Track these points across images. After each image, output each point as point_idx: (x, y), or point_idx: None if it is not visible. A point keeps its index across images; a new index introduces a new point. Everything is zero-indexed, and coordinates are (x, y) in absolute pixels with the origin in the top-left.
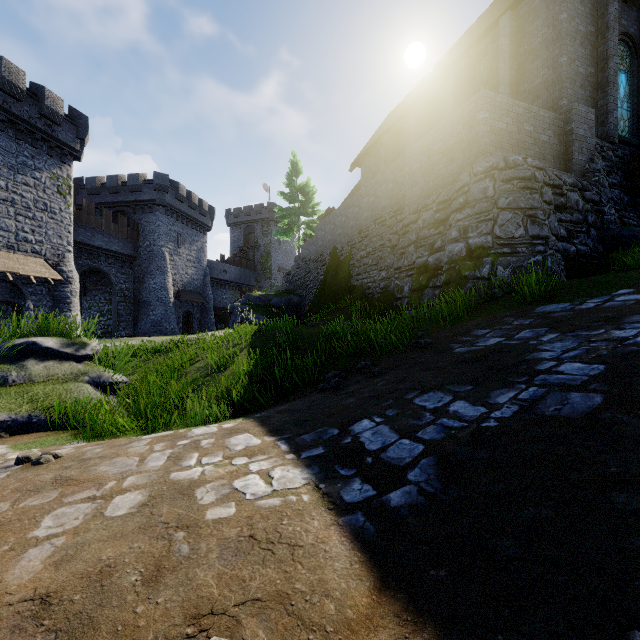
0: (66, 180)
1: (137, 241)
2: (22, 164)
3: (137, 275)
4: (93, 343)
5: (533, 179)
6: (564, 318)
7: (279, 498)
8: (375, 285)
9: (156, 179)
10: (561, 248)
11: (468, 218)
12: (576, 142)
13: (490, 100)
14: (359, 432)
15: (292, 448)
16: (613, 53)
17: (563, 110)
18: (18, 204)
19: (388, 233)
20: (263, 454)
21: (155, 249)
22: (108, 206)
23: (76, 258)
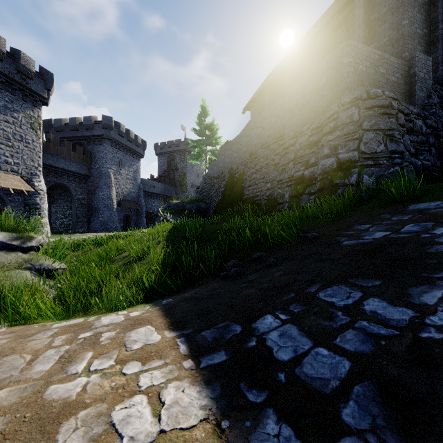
0: (37, 119)
1: (90, 164)
2: (4, 107)
3: (90, 189)
4: (39, 237)
5: (390, 107)
6: None
7: None
8: (262, 194)
9: (104, 120)
10: (413, 161)
11: (338, 138)
12: (418, 82)
13: (353, 47)
14: (264, 332)
15: (191, 350)
16: (442, 18)
17: (407, 58)
18: (1, 136)
19: (272, 154)
20: (159, 358)
21: (103, 170)
22: (69, 139)
23: (45, 176)
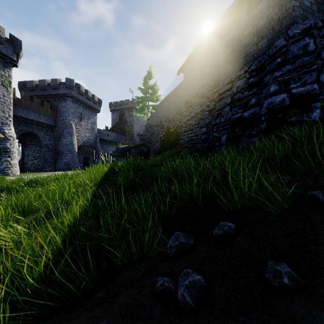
0: (7, 78)
1: (56, 117)
2: None
3: (56, 136)
4: None
5: None
6: None
7: None
8: (197, 137)
9: (66, 81)
10: None
11: (288, 72)
12: None
13: None
14: None
15: None
16: None
17: None
18: None
19: (206, 101)
20: None
21: (66, 121)
22: (39, 97)
23: (17, 126)
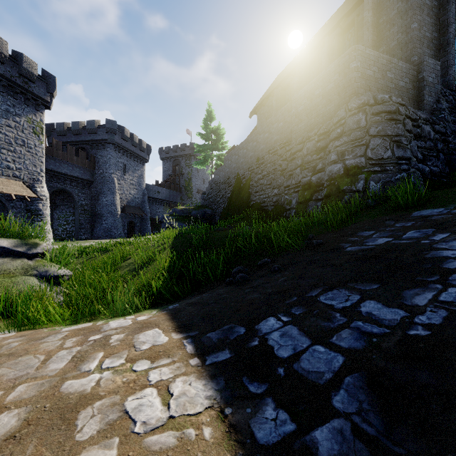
0: (39, 123)
1: (93, 169)
2: (5, 111)
3: (93, 194)
4: (44, 243)
5: (397, 112)
6: (446, 220)
7: (174, 432)
8: (269, 200)
9: (107, 124)
10: (420, 167)
11: (345, 144)
12: (426, 87)
13: (361, 52)
14: (266, 332)
15: (197, 350)
16: (452, 21)
17: (416, 63)
18: (2, 140)
19: (279, 160)
20: (167, 357)
21: (107, 175)
22: (72, 144)
23: (48, 182)
